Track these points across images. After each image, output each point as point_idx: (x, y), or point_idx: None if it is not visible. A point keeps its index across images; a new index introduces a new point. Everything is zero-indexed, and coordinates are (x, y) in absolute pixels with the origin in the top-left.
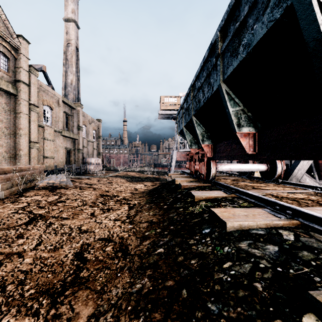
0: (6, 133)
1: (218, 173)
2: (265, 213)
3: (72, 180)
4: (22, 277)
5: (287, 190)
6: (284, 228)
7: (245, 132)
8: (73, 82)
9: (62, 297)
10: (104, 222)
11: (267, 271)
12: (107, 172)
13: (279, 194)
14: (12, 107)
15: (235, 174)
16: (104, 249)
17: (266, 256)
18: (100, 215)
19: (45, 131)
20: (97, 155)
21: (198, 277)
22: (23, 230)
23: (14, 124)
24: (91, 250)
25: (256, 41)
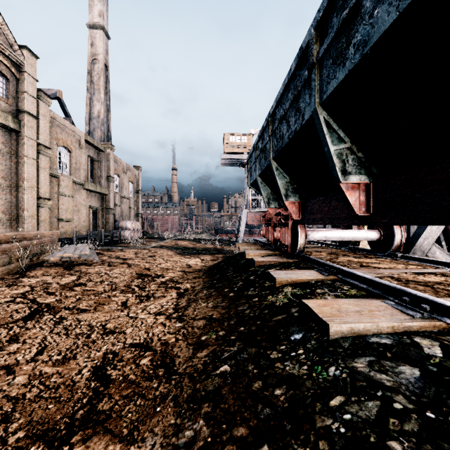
0: (4, 185)
1: (307, 243)
2: (387, 307)
3: (99, 252)
4: (8, 408)
5: (412, 270)
6: (421, 334)
7: (353, 182)
8: (100, 114)
9: (66, 446)
10: (141, 317)
11: (409, 419)
12: (149, 241)
13: (402, 276)
14: (13, 148)
15: (331, 245)
16: (138, 362)
17: (402, 387)
18: (136, 306)
19: (60, 182)
20: (135, 216)
21: (289, 423)
22: (19, 329)
23: (15, 172)
24: (118, 364)
25: (378, 35)
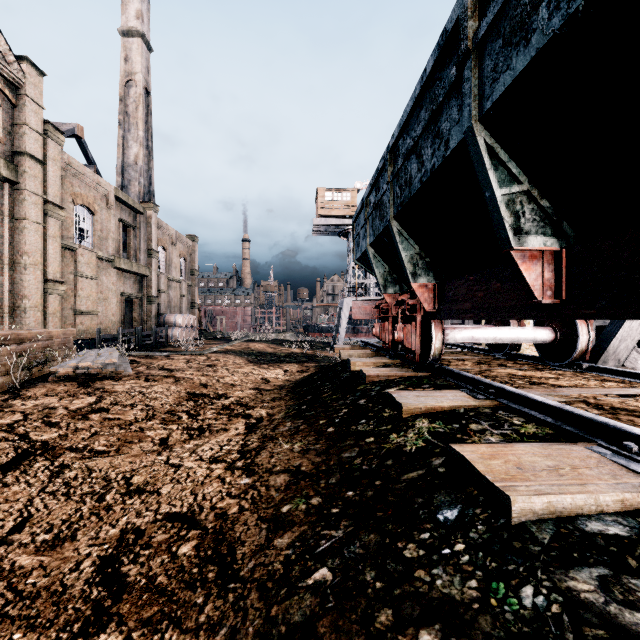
0: None
1: None
2: (601, 460)
3: (133, 360)
4: None
5: (613, 390)
6: None
7: (534, 247)
8: (138, 160)
9: None
10: (187, 466)
11: None
12: (209, 344)
13: (602, 401)
14: (7, 207)
15: (477, 349)
16: (176, 549)
17: None
18: (182, 445)
19: (78, 258)
20: (189, 308)
21: None
22: None
23: (11, 242)
24: (141, 552)
25: None
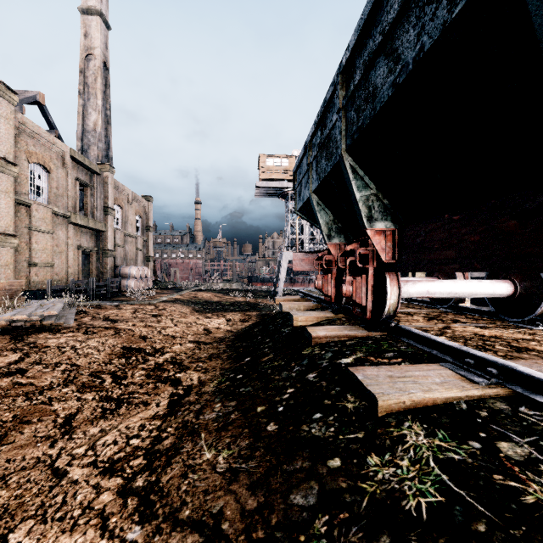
0: None
1: None
2: None
3: (82, 310)
4: None
5: None
6: None
7: None
8: (97, 127)
9: None
10: (72, 476)
11: None
12: (160, 293)
13: None
14: None
15: (417, 301)
16: None
17: None
18: (86, 428)
19: (33, 213)
20: (145, 261)
21: None
22: None
23: None
24: None
25: None
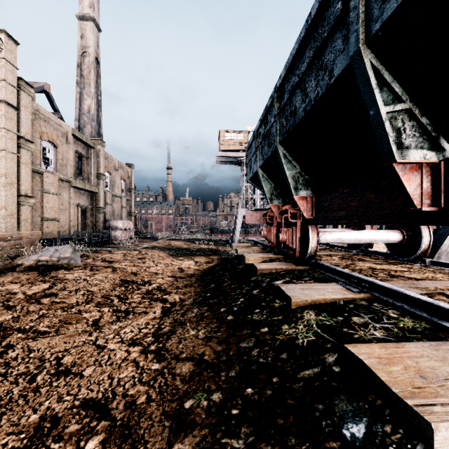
0: None
1: None
2: None
3: (84, 254)
4: None
5: None
6: None
7: (415, 160)
8: (91, 109)
9: None
10: (110, 347)
11: None
12: (141, 242)
13: None
14: None
15: (339, 247)
16: (83, 444)
17: None
18: (109, 326)
19: (45, 179)
20: (128, 216)
21: None
22: None
23: None
24: (52, 446)
25: None
